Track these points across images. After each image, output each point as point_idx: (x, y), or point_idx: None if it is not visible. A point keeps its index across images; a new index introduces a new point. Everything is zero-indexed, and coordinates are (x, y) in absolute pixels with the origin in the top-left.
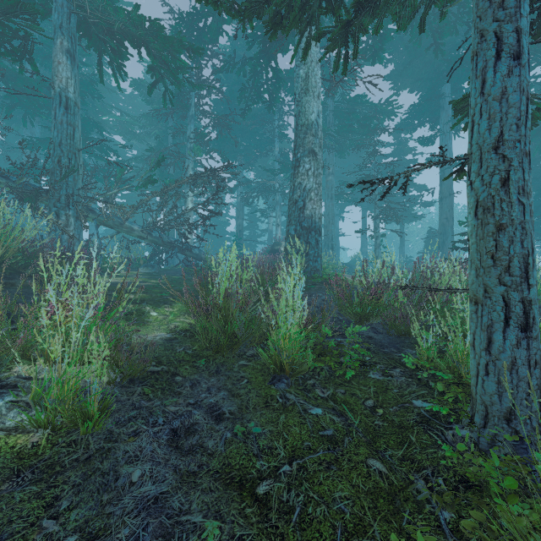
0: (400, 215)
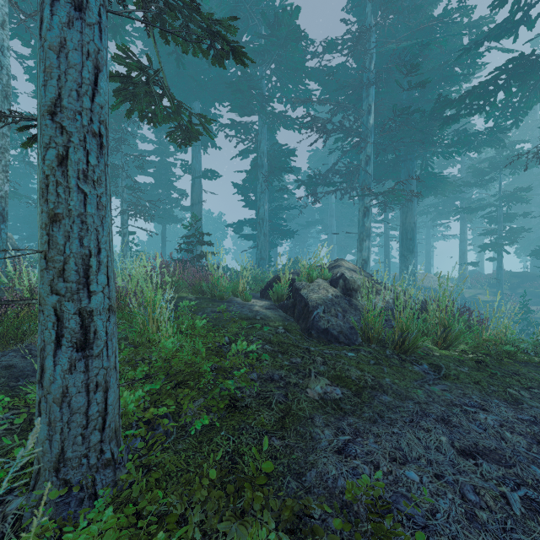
0: (149, 214)
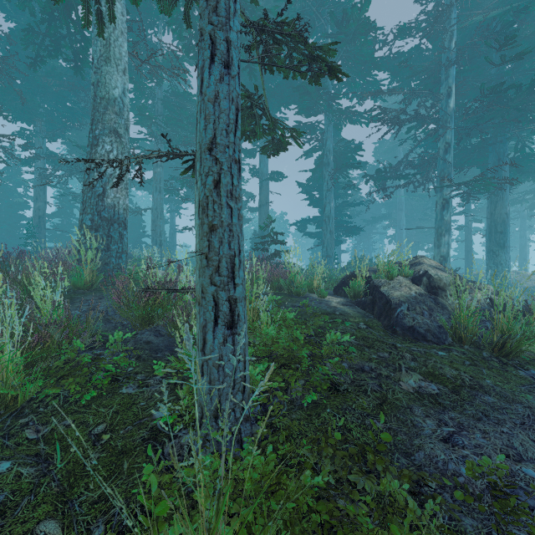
0: None
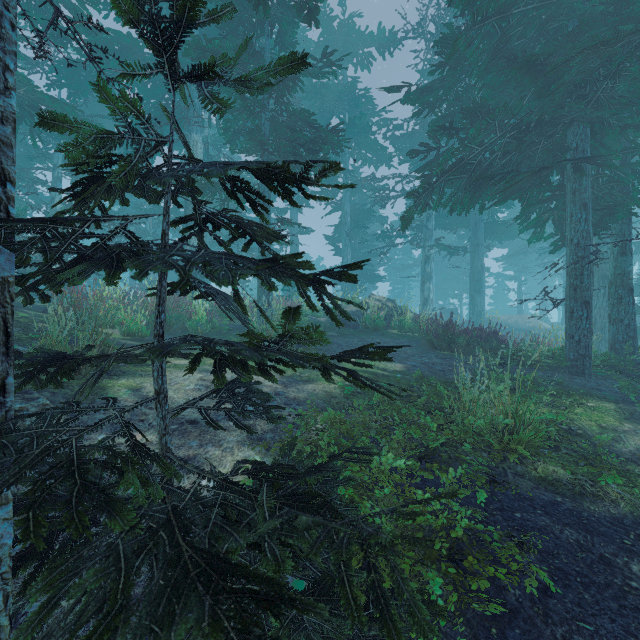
0: None
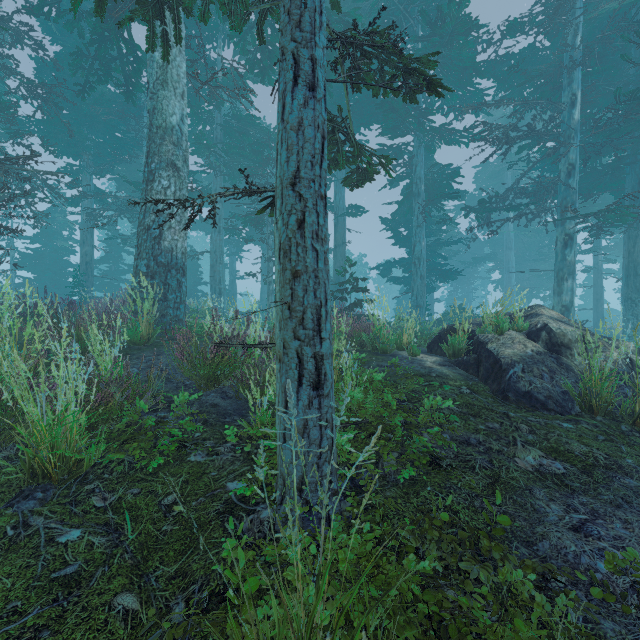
0: None
